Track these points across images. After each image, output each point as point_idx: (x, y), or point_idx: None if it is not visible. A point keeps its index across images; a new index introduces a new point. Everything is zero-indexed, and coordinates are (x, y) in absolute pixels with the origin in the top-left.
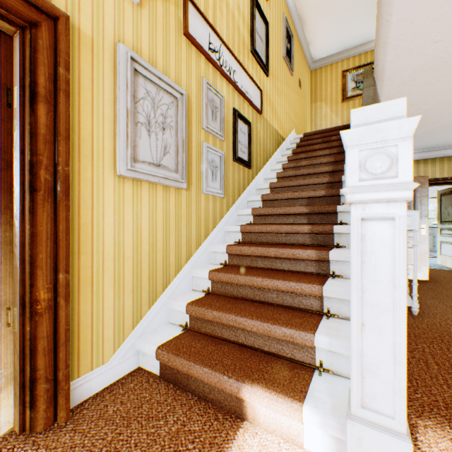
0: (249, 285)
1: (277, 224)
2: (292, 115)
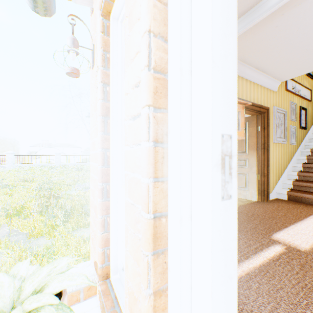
0: None
1: None
2: None
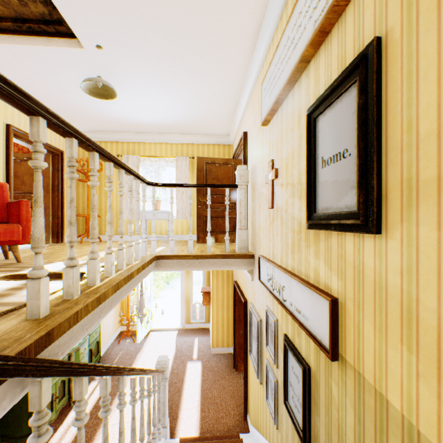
0: None
1: None
2: None
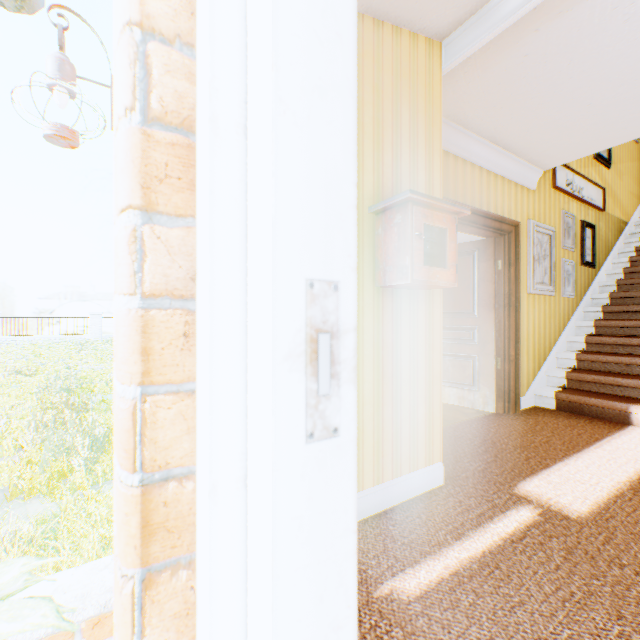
0: (617, 363)
1: (635, 321)
2: (637, 189)
